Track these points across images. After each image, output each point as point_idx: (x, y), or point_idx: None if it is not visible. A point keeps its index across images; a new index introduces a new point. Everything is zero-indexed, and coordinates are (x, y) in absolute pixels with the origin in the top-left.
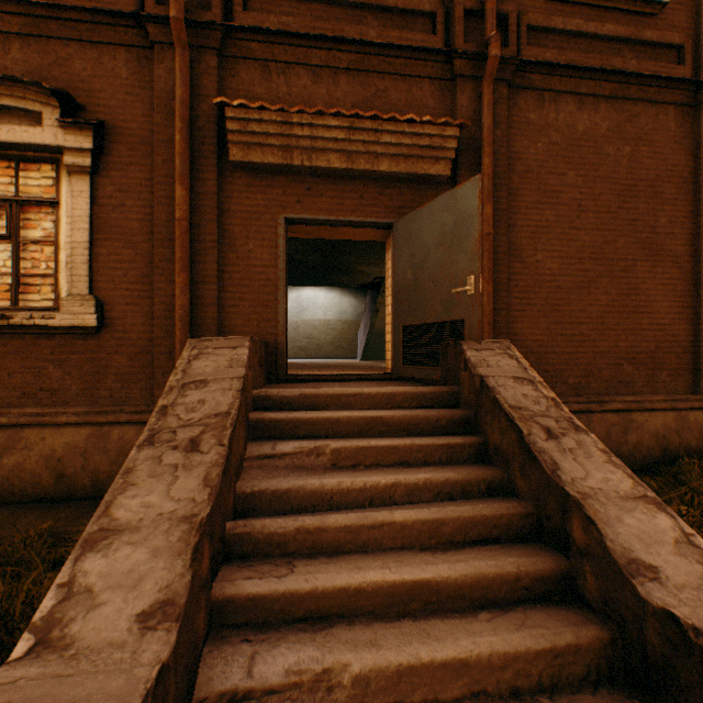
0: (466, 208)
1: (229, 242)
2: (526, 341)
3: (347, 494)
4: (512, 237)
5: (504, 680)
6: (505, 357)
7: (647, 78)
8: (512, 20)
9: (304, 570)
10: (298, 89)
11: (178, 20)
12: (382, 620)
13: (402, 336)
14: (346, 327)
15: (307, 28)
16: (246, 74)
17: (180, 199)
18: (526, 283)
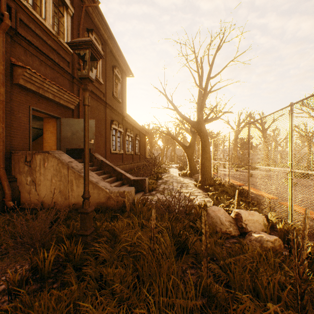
0: (91, 125)
1: (12, 111)
2: None
3: None
4: None
5: None
6: (101, 156)
7: (101, 98)
8: None
9: None
10: (36, 64)
11: (9, 26)
12: None
13: (66, 151)
14: None
15: (41, 47)
16: (19, 49)
17: (4, 93)
18: None
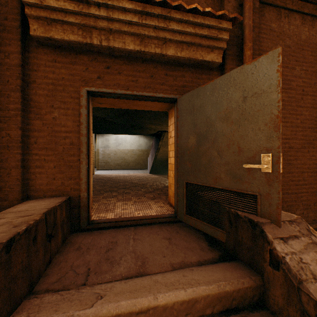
0: (260, 83)
1: (34, 110)
2: None
3: None
4: None
5: None
6: None
7: None
8: None
9: None
10: None
11: None
12: None
13: (185, 190)
14: (142, 153)
15: None
16: None
17: None
18: None
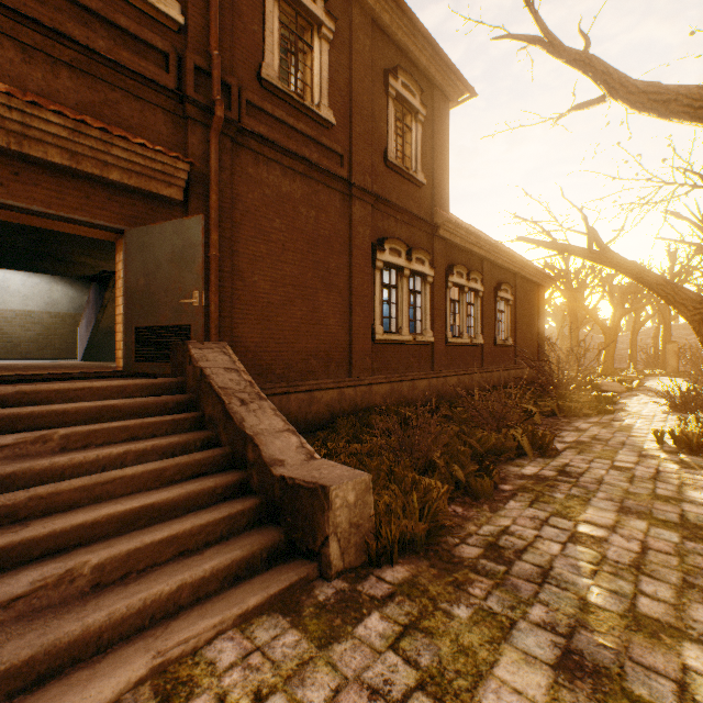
0: (193, 237)
1: None
2: (247, 342)
3: (80, 467)
4: (236, 261)
5: (201, 539)
6: (222, 354)
7: (324, 170)
8: (235, 92)
9: (41, 523)
10: (1, 60)
11: None
12: (116, 537)
13: (135, 336)
14: (59, 322)
15: None
16: None
17: None
18: (247, 298)
